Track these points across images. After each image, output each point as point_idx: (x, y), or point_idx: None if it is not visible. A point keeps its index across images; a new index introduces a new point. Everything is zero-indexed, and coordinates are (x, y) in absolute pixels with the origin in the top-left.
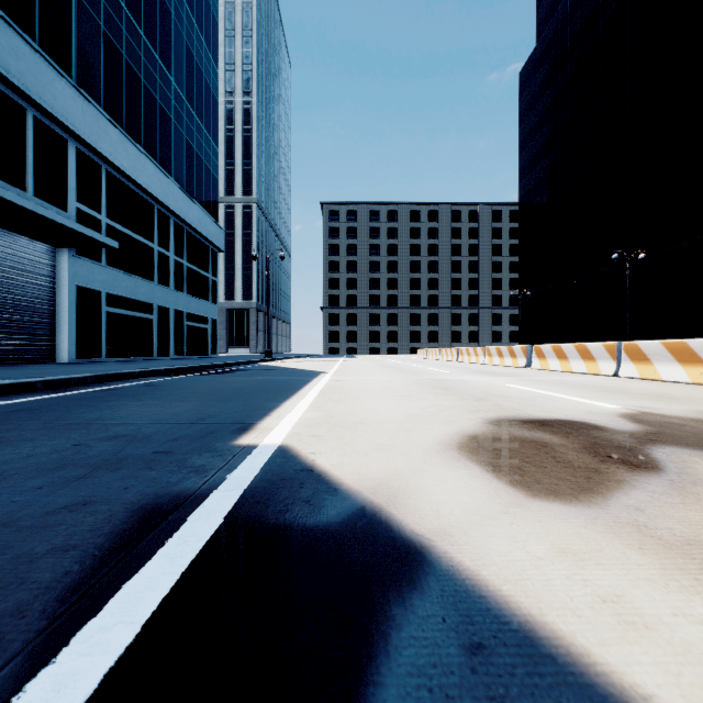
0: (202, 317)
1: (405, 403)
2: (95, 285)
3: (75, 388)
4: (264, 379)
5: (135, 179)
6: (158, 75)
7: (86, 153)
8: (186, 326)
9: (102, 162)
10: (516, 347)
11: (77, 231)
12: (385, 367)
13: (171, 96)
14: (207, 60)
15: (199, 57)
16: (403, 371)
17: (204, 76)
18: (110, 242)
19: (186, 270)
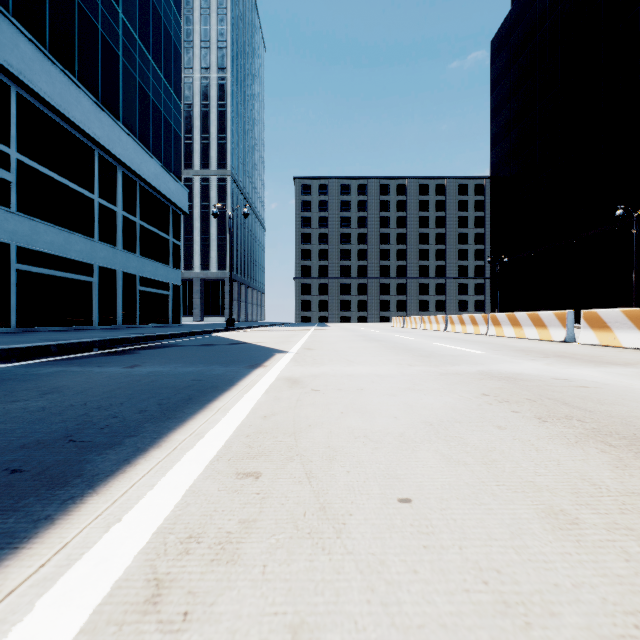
0: (161, 283)
1: None
2: None
3: None
4: (144, 375)
5: (62, 111)
6: (100, 0)
7: None
8: (139, 292)
9: (11, 81)
10: (546, 314)
11: None
12: (368, 340)
13: (119, 30)
14: (167, 5)
15: None
16: (404, 350)
17: (164, 21)
18: None
19: (139, 229)
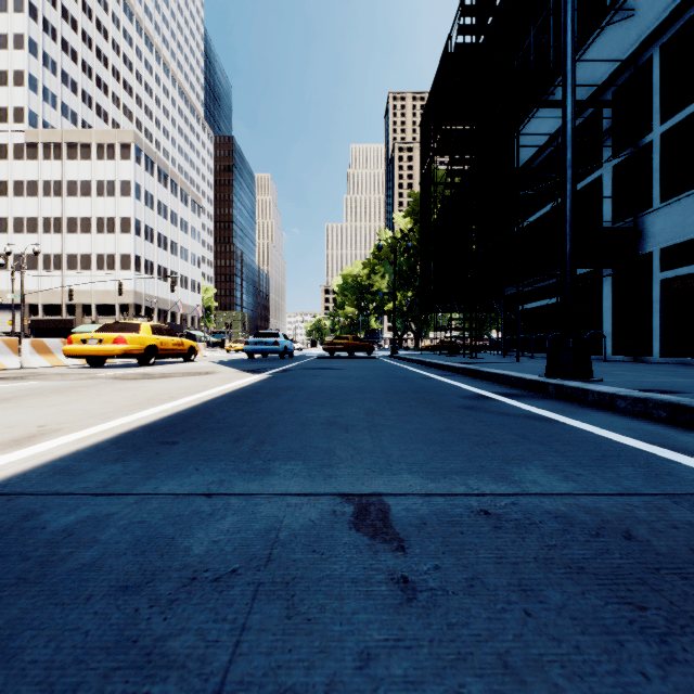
0: None
1: (159, 384)
2: None
3: (554, 401)
4: (266, 451)
5: None
6: None
7: None
8: None
9: None
10: None
11: None
12: None
13: None
14: None
15: None
16: None
17: None
18: None
19: None
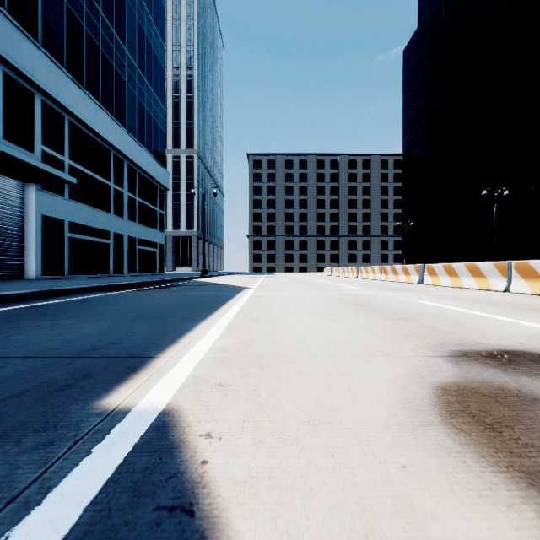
0: (151, 243)
1: (328, 324)
2: (58, 214)
3: (9, 304)
4: (192, 294)
5: (94, 128)
6: (114, 45)
7: (50, 105)
8: (138, 250)
9: (65, 113)
10: (410, 266)
11: (38, 167)
12: (299, 283)
13: (125, 63)
14: (155, 37)
15: (149, 34)
16: (316, 287)
17: (153, 49)
18: (69, 178)
19: (138, 204)
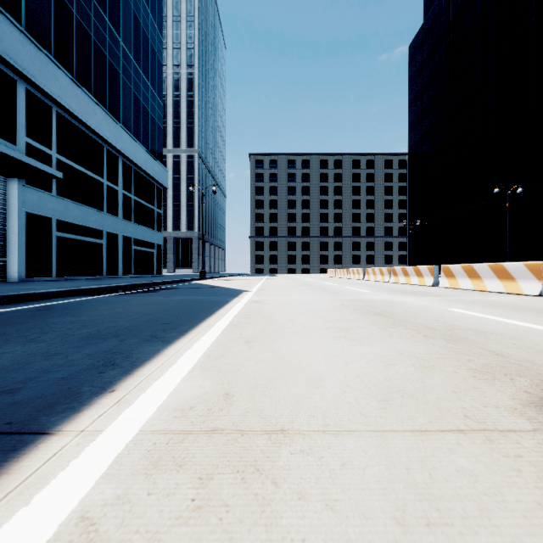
0: (148, 243)
1: (351, 348)
2: (45, 212)
3: None
4: (180, 300)
5: (84, 121)
6: (108, 35)
7: (36, 94)
8: (133, 250)
9: (53, 103)
10: (423, 267)
11: (18, 159)
12: (303, 285)
13: (120, 54)
14: (152, 29)
15: (145, 25)
16: (322, 290)
17: (150, 42)
18: (53, 172)
19: (133, 203)
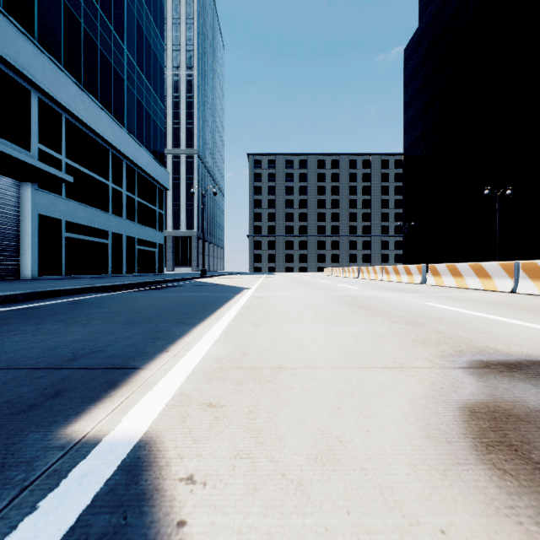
0: (151, 242)
1: (332, 329)
2: (56, 214)
3: None
4: (190, 295)
5: (92, 127)
6: (113, 43)
7: (47, 102)
8: (137, 249)
9: (62, 111)
10: (412, 266)
11: (34, 166)
12: (299, 283)
13: (124, 61)
14: (154, 35)
15: (148, 32)
16: (317, 287)
17: (152, 47)
18: (65, 176)
19: (137, 204)
